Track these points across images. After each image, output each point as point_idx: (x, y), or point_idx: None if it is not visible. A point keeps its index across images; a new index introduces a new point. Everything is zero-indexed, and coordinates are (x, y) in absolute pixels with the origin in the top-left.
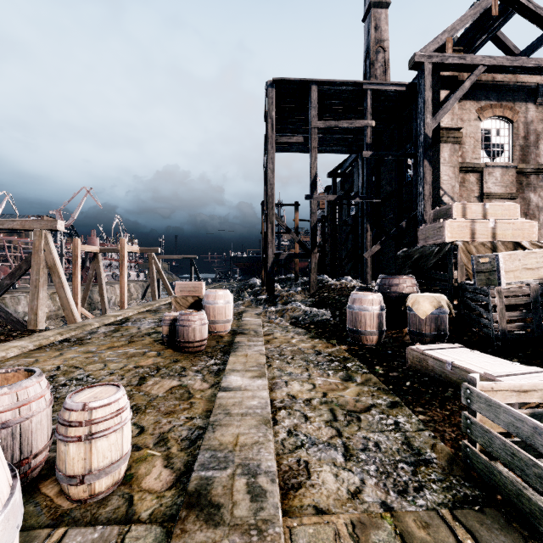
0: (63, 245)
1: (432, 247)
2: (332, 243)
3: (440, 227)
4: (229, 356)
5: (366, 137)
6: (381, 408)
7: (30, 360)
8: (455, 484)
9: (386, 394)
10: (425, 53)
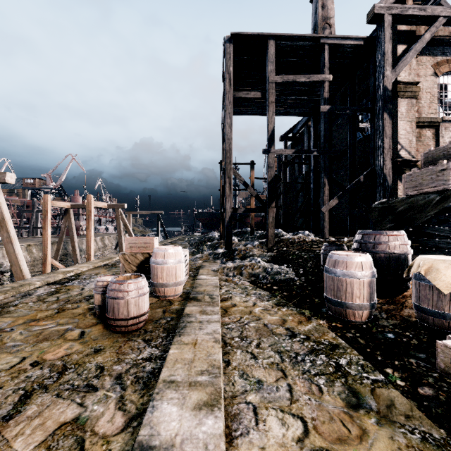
0: None
1: (429, 195)
2: (285, 199)
3: (443, 170)
4: (170, 346)
5: (323, 92)
6: None
7: None
8: None
9: None
10: (385, 4)
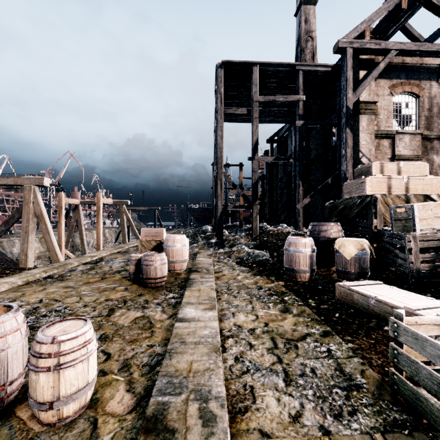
0: (51, 198)
1: (355, 199)
2: (270, 196)
3: (362, 183)
4: (185, 291)
5: (298, 109)
6: (315, 337)
7: (18, 294)
8: (384, 408)
9: (319, 324)
10: (347, 39)
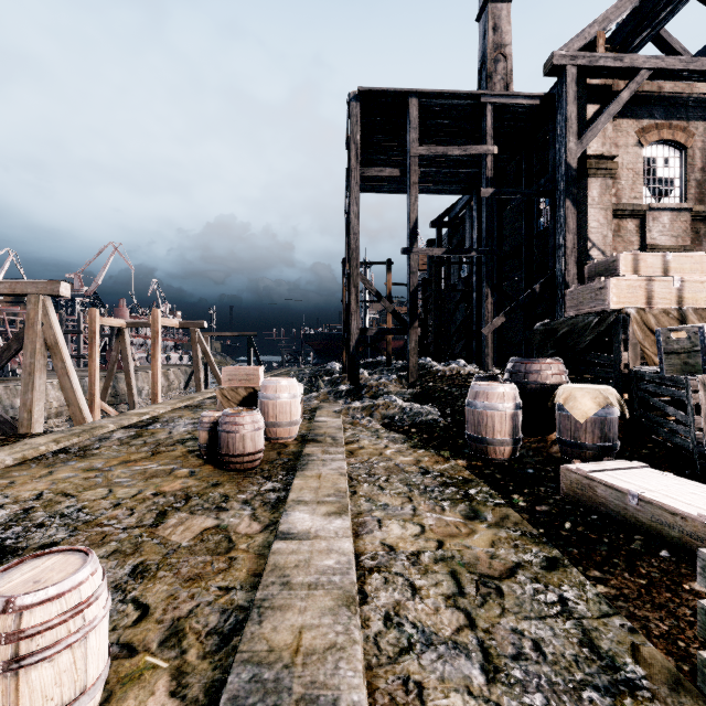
0: (81, 318)
1: (588, 317)
2: (437, 314)
3: (601, 288)
4: (294, 478)
5: (485, 169)
6: (532, 570)
7: (3, 482)
8: None
9: (536, 544)
10: (567, 52)
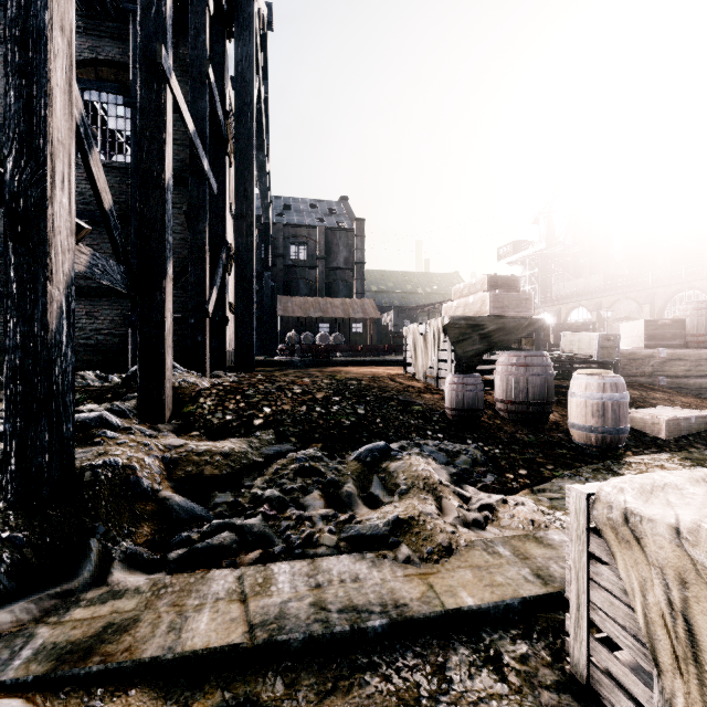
0: None
1: (519, 319)
2: None
3: (527, 299)
4: None
5: (205, 29)
6: None
7: None
8: None
9: None
10: None
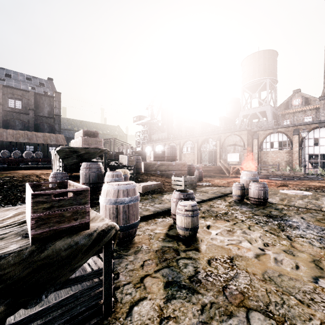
0: None
1: (96, 149)
2: None
3: (100, 141)
4: None
5: None
6: None
7: None
8: None
9: (165, 194)
10: None
